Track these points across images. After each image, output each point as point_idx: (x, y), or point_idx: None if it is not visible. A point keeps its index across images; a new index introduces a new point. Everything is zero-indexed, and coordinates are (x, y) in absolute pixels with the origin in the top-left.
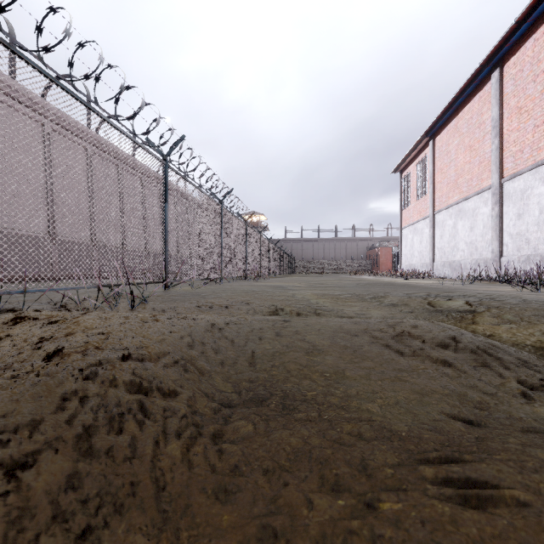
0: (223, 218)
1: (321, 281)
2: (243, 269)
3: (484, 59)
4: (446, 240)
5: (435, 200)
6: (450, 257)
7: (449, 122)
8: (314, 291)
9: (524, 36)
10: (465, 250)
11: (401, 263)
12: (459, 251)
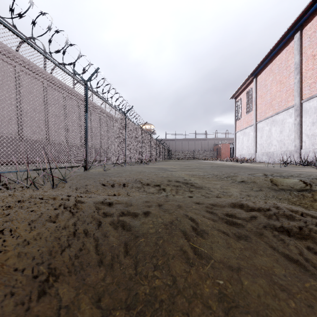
0: (127, 125)
1: (188, 164)
2: (140, 156)
3: (290, 25)
4: (264, 139)
5: (257, 114)
6: (267, 149)
7: (266, 67)
8: (185, 171)
9: (316, 9)
10: (277, 145)
11: (235, 153)
12: (273, 145)
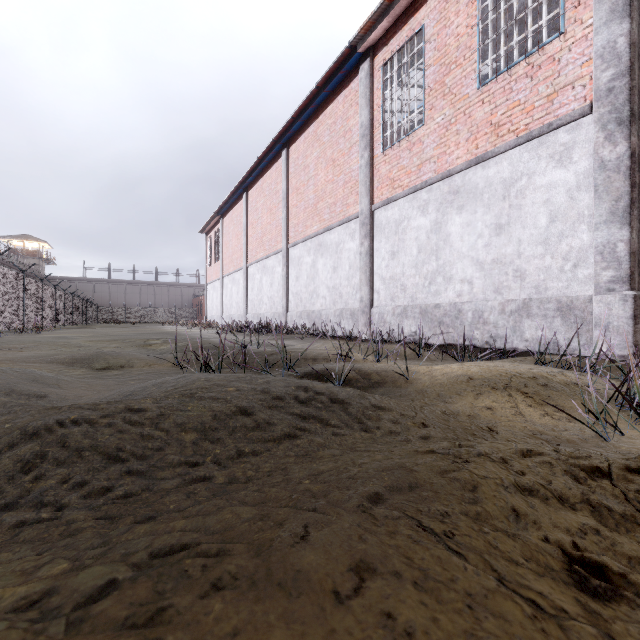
0: None
1: (112, 332)
2: (20, 321)
3: (237, 184)
4: (228, 299)
5: (224, 266)
6: (230, 312)
7: (229, 211)
8: (91, 338)
9: (253, 181)
10: (236, 307)
11: (207, 315)
12: (233, 308)
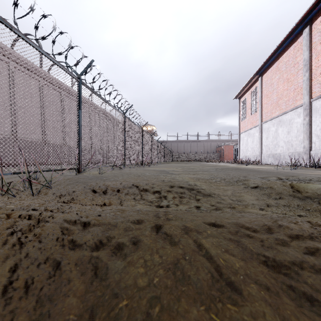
0: (126, 125)
1: (191, 167)
2: (140, 158)
3: (299, 19)
4: (270, 140)
5: (263, 115)
6: (273, 151)
7: (272, 65)
8: (189, 175)
9: None
10: (284, 146)
11: (239, 155)
12: (279, 147)
